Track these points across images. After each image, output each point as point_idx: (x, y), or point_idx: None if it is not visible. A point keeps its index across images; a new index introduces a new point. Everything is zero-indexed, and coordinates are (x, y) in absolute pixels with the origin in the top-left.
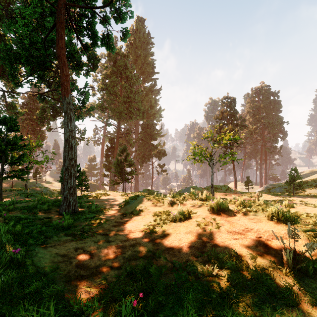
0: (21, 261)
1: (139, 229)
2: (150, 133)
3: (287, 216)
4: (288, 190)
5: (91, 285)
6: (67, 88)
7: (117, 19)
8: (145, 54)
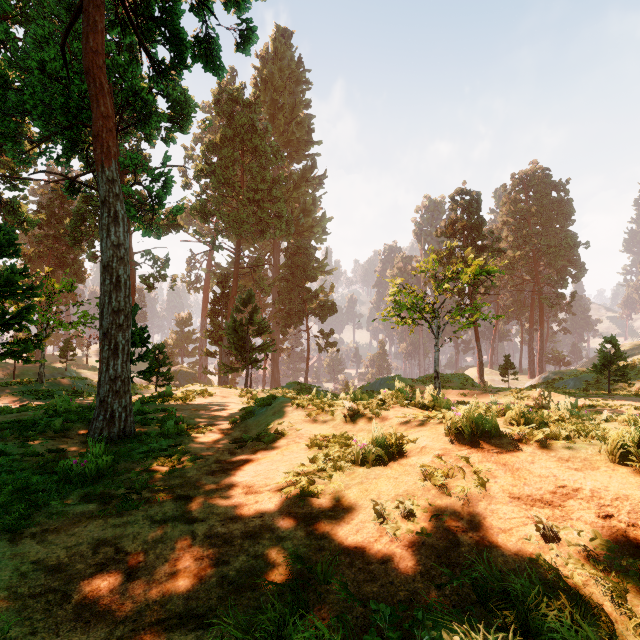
0: None
1: (274, 484)
2: (304, 266)
3: None
4: (593, 384)
5: None
6: (107, 147)
7: (228, 1)
8: (293, 103)
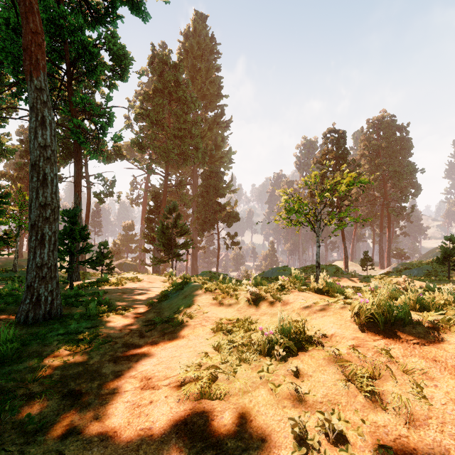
0: None
1: (174, 376)
2: (215, 186)
3: None
4: (433, 272)
5: None
6: (36, 59)
7: None
8: (207, 67)
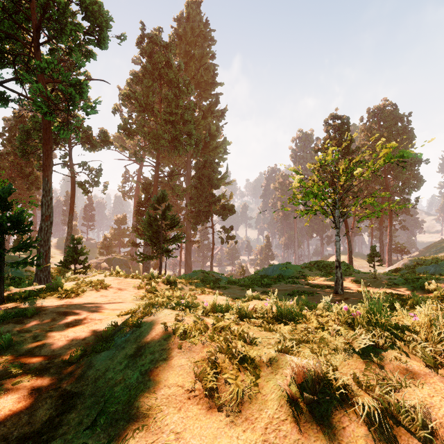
0: None
1: None
2: (209, 177)
3: None
4: None
5: None
6: None
7: None
8: (201, 53)
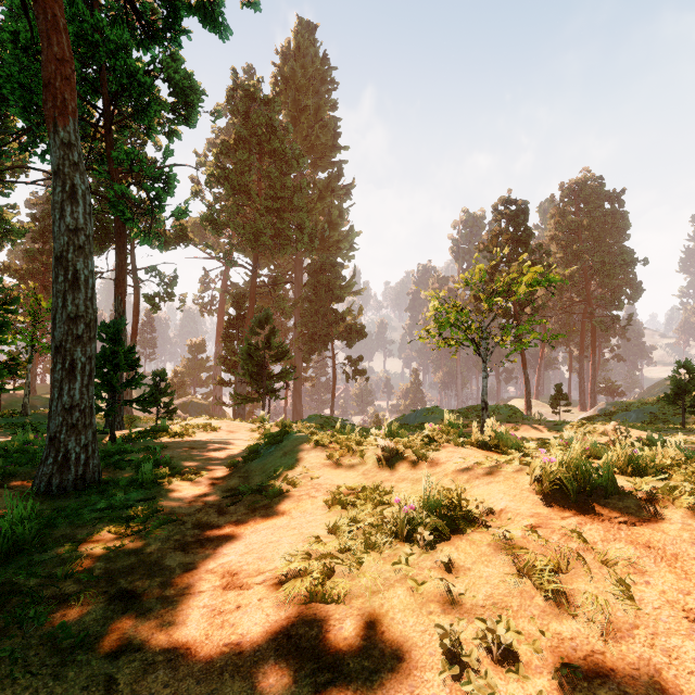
0: None
1: (270, 571)
2: (329, 285)
3: None
4: (660, 417)
5: None
6: (62, 100)
7: None
8: (317, 104)
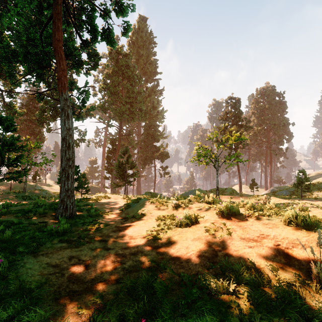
0: (3, 274)
1: (142, 235)
2: (153, 134)
3: (307, 221)
4: (295, 193)
5: (84, 304)
6: (64, 84)
7: (118, 12)
8: (147, 53)
